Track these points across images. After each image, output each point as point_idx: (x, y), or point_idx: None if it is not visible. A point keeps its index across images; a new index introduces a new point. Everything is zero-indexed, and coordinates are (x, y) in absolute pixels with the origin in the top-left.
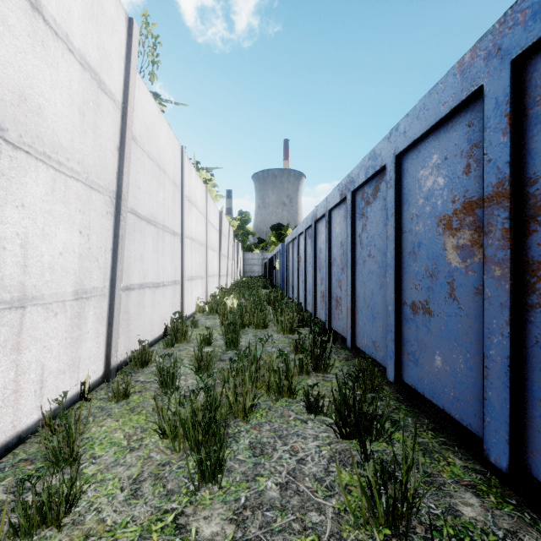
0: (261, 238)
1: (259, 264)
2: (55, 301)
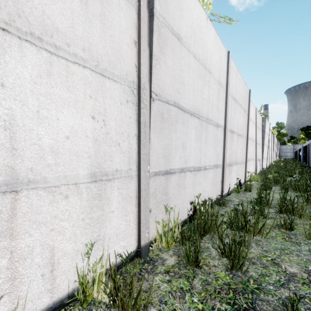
0: (292, 136)
1: (291, 151)
2: (266, 158)
